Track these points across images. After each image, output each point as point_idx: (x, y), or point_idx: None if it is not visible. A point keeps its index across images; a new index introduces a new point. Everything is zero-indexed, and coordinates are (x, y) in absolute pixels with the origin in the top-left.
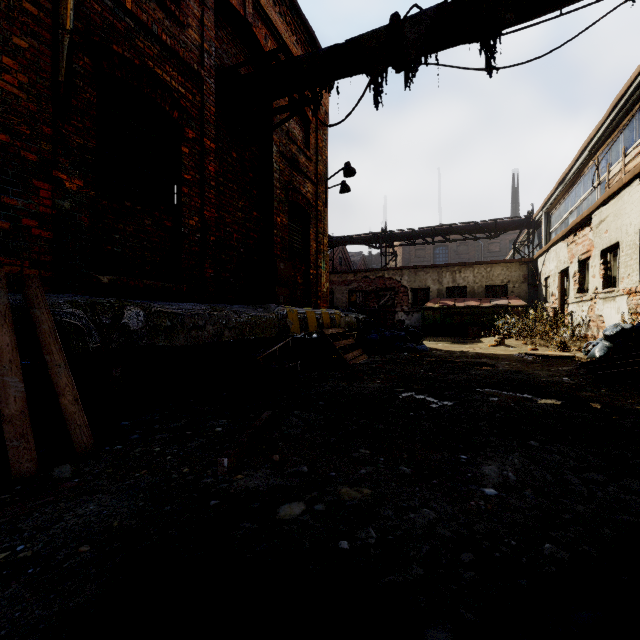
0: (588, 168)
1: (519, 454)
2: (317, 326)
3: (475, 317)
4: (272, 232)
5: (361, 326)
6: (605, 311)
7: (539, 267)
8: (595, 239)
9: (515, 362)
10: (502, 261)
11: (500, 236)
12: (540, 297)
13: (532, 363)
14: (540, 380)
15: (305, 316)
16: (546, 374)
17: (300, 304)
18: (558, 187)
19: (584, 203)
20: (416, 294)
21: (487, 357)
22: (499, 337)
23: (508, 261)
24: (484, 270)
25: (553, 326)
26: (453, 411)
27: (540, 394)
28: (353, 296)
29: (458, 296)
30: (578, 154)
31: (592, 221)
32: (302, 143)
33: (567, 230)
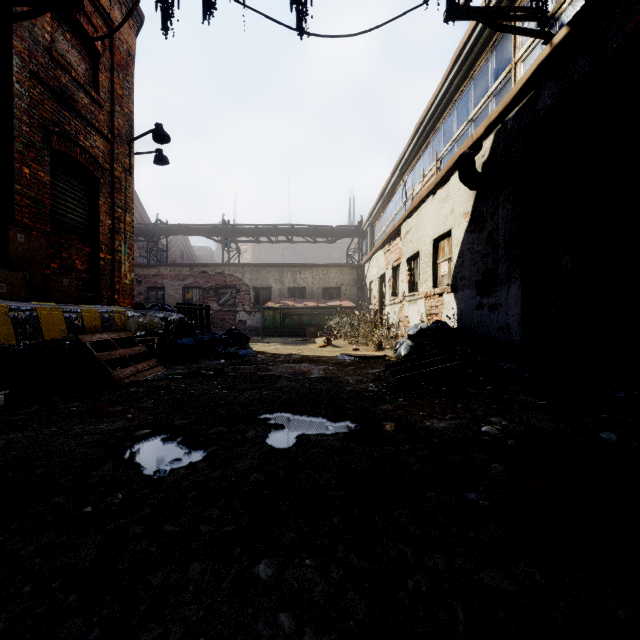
0: (399, 186)
1: (213, 633)
2: (67, 330)
3: (312, 317)
4: (11, 187)
5: (173, 328)
6: (410, 312)
7: (366, 272)
8: (403, 248)
9: (333, 365)
10: (337, 265)
11: (340, 244)
12: (366, 299)
13: (348, 366)
14: (346, 390)
15: (33, 315)
16: (355, 380)
17: (68, 298)
18: (379, 201)
19: (397, 217)
20: (258, 293)
21: (309, 361)
22: (327, 338)
23: (342, 265)
24: (322, 272)
25: (373, 326)
26: (186, 479)
27: (336, 415)
28: (189, 293)
29: (299, 296)
30: (392, 172)
31: (401, 232)
32: (85, 78)
33: (384, 239)
